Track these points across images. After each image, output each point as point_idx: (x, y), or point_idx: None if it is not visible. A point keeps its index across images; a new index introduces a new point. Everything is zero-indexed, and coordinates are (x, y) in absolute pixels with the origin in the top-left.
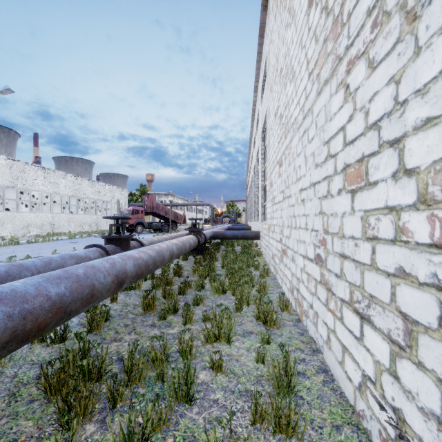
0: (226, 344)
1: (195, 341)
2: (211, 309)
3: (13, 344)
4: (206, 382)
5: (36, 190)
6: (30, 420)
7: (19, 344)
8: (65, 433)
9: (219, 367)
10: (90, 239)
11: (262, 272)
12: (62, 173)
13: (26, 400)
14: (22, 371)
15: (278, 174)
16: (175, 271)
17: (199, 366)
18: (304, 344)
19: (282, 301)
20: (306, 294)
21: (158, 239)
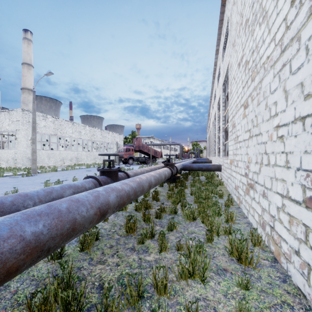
0: (200, 283)
1: (169, 273)
2: (183, 235)
3: None
4: None
5: (68, 136)
6: None
7: None
8: None
9: None
10: None
11: (226, 201)
12: (83, 125)
13: None
14: (22, 287)
15: (243, 115)
16: (153, 196)
17: (173, 310)
18: (291, 297)
19: (254, 236)
20: (288, 236)
21: (141, 171)
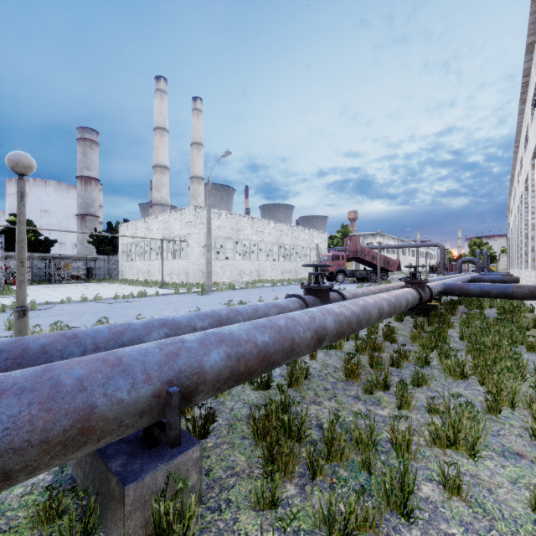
0: (467, 458)
1: (414, 436)
2: (441, 397)
3: (231, 382)
4: (433, 501)
5: (247, 239)
6: (243, 455)
7: (235, 382)
8: (269, 482)
9: (455, 488)
10: (290, 287)
11: None
12: (266, 221)
13: (240, 434)
14: (237, 407)
15: None
16: (385, 334)
17: (421, 473)
18: None
19: None
20: None
21: (363, 291)
